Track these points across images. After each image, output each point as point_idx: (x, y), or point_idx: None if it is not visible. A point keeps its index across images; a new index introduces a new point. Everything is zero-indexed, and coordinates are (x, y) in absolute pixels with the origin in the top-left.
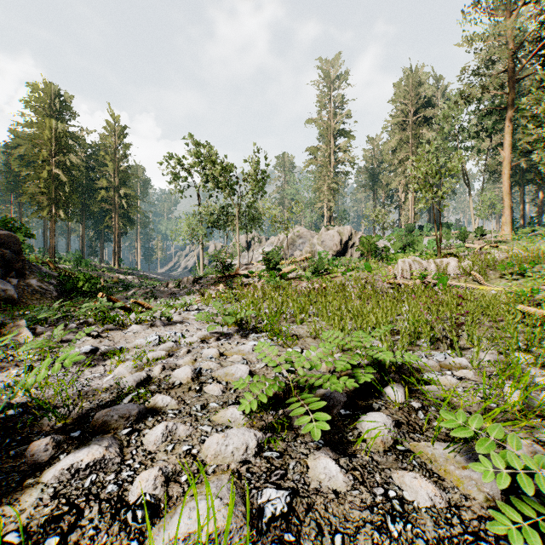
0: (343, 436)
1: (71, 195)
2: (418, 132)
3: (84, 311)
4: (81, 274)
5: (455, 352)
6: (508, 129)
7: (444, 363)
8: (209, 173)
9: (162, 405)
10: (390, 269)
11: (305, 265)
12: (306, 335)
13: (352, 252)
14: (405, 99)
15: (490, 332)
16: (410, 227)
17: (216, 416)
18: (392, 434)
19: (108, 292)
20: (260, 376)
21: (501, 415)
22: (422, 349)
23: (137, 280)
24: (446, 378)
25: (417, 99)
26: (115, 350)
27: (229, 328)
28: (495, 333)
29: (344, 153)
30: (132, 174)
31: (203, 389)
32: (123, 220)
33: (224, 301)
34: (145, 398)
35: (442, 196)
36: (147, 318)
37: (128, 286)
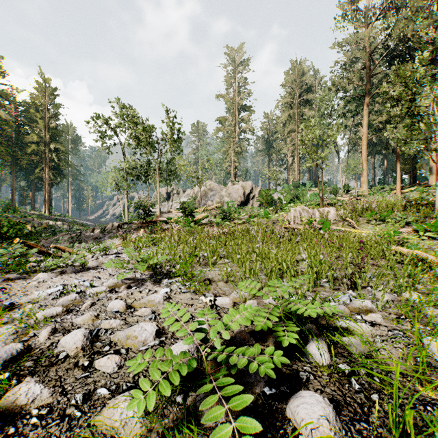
0: (273, 437)
1: (0, 147)
2: (302, 110)
3: (1, 256)
4: (6, 220)
5: (354, 291)
6: (366, 111)
7: (351, 306)
8: (132, 132)
9: (24, 402)
10: (285, 216)
11: (215, 212)
12: (219, 278)
13: (252, 202)
14: (292, 84)
15: (373, 270)
16: (296, 184)
17: (100, 417)
18: (339, 434)
19: (36, 237)
20: (168, 336)
21: (434, 375)
22: (326, 290)
23: (66, 226)
24: (361, 326)
25: (301, 85)
26: (1, 308)
27: (143, 273)
28: (378, 270)
29: (246, 124)
30: (62, 131)
31: (94, 364)
32: (53, 172)
33: (143, 244)
34: (3, 391)
35: (324, 158)
36: (61, 264)
37: (55, 231)
